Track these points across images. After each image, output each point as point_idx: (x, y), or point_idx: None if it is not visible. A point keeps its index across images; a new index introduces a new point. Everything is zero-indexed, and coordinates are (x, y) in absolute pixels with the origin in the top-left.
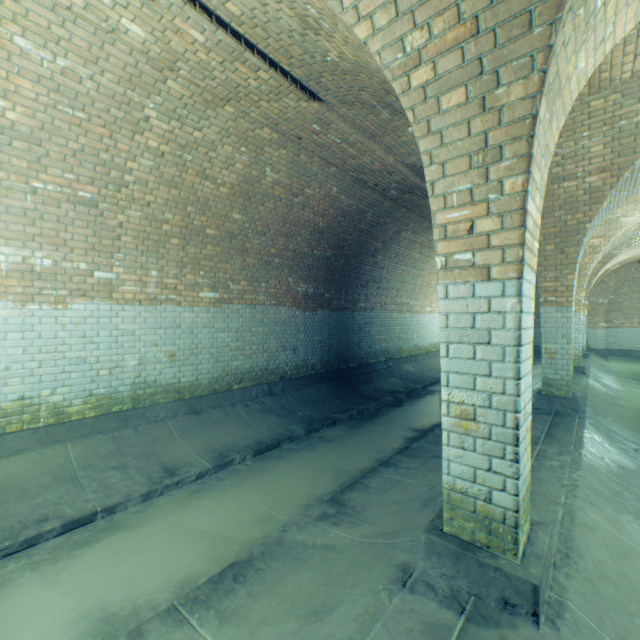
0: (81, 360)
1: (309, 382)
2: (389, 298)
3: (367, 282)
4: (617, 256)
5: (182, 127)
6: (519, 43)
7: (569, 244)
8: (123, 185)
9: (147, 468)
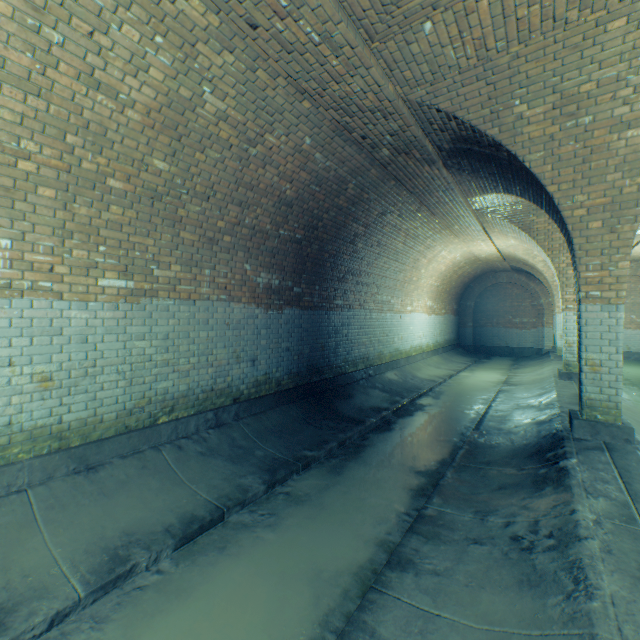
0: None
1: (273, 403)
2: (369, 295)
3: (345, 275)
4: None
5: None
6: None
7: (623, 220)
8: None
9: None
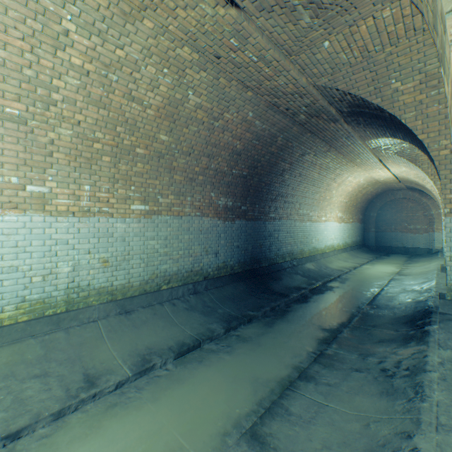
0: (13, 268)
1: (228, 281)
2: (293, 210)
3: (276, 197)
4: None
5: (103, 44)
6: None
7: None
8: (51, 103)
9: (68, 376)
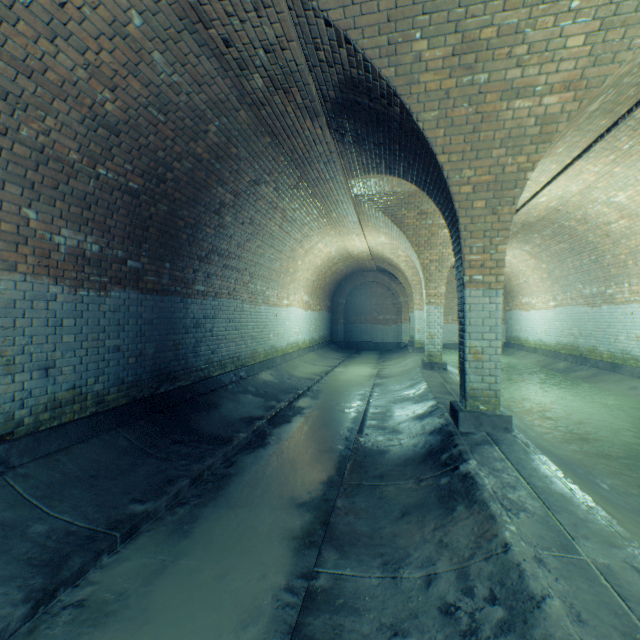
0: None
1: (88, 431)
2: (241, 283)
3: (209, 254)
4: None
5: None
6: None
7: (504, 201)
8: None
9: None
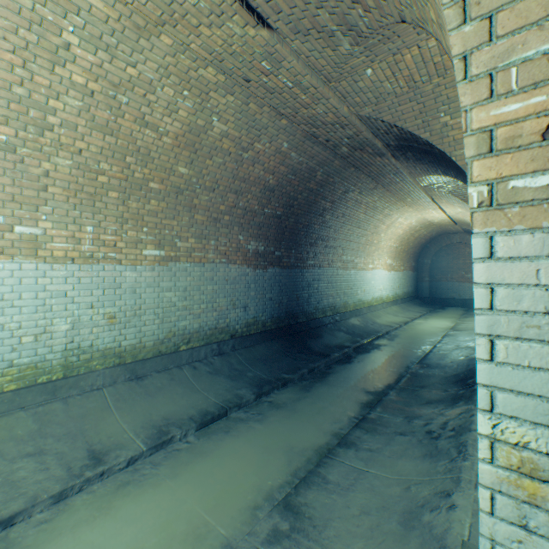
0: None
1: (260, 339)
2: (336, 256)
3: (316, 240)
4: None
5: (112, 60)
6: None
7: None
8: (46, 128)
9: (69, 453)
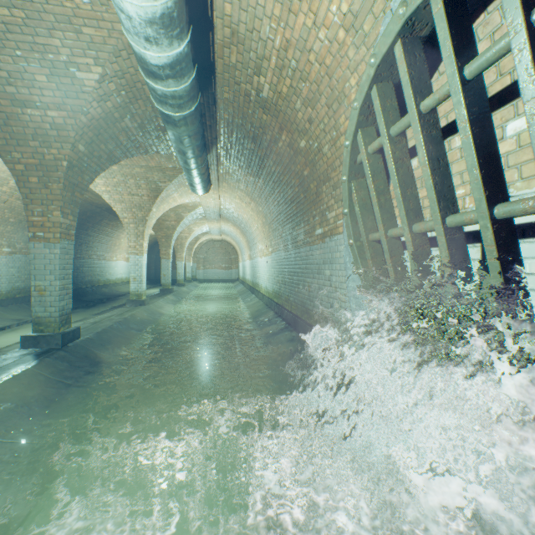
0: None
1: None
2: (94, 252)
3: (82, 243)
4: (202, 238)
5: None
6: (142, 223)
7: (169, 240)
8: None
9: (6, 320)
